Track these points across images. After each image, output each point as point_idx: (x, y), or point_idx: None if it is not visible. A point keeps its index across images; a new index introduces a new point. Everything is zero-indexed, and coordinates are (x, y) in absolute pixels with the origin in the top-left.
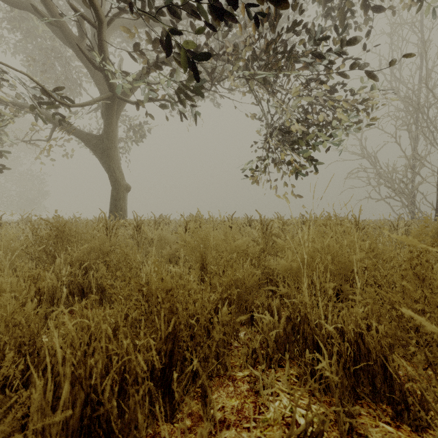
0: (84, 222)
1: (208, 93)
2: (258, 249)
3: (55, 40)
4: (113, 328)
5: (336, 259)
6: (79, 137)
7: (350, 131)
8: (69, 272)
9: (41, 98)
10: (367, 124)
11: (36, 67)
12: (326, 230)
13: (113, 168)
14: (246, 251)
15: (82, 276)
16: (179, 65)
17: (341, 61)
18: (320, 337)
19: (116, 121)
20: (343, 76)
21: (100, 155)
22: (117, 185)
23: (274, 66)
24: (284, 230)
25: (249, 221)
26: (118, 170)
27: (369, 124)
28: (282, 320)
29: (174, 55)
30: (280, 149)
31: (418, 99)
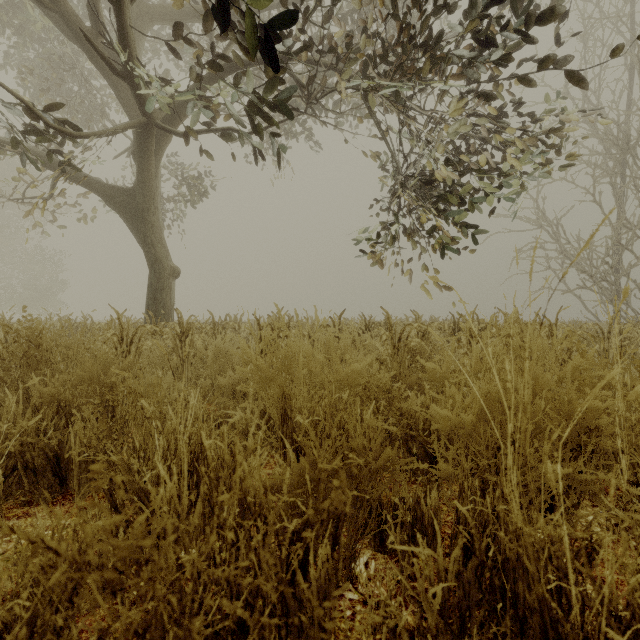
0: (96, 327)
1: (303, 128)
2: (389, 379)
3: (65, 44)
4: (26, 620)
5: (550, 404)
6: (96, 191)
7: (532, 177)
8: (22, 428)
9: (30, 125)
10: (560, 167)
11: (39, 87)
12: (522, 345)
13: (152, 240)
14: (365, 383)
15: (61, 429)
16: (247, 52)
17: (517, 66)
18: (566, 628)
19: (155, 166)
20: (525, 84)
21: (130, 220)
22: (158, 267)
23: (409, 68)
24: (426, 340)
25: (367, 325)
26: (160, 243)
27: (563, 167)
28: (453, 554)
29: (238, 33)
30: (417, 210)
31: (629, 134)
